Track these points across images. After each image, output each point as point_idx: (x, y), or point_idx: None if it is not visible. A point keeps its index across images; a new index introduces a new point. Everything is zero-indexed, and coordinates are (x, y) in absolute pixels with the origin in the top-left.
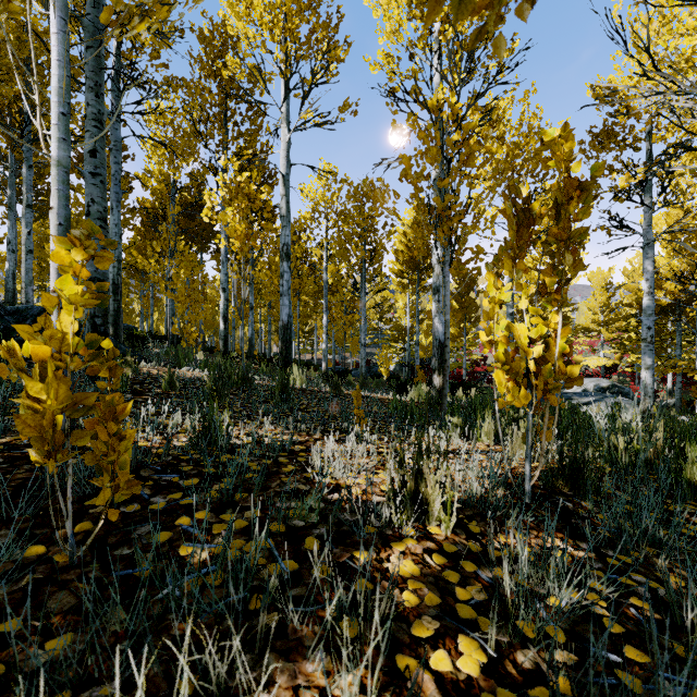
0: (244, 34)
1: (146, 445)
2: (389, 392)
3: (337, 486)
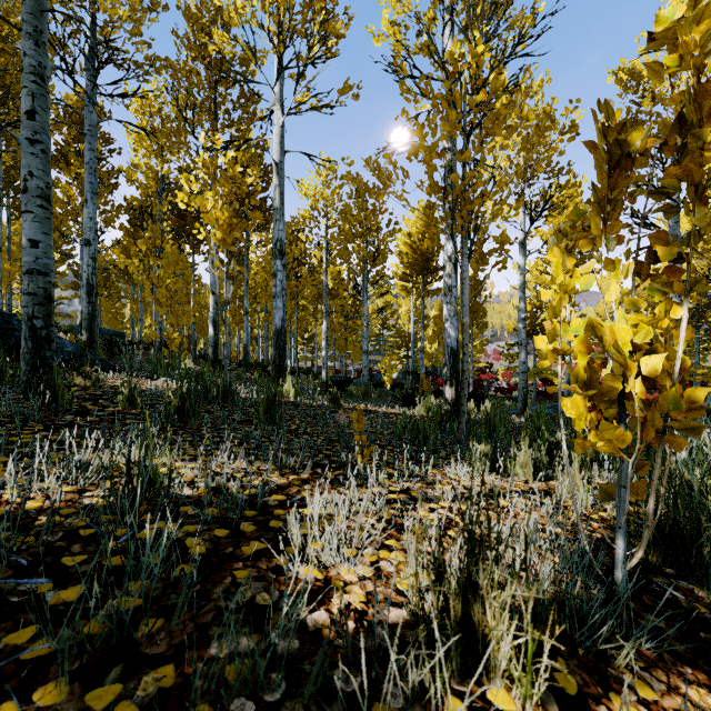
0: (232, 4)
1: (38, 507)
2: (394, 404)
3: (325, 585)
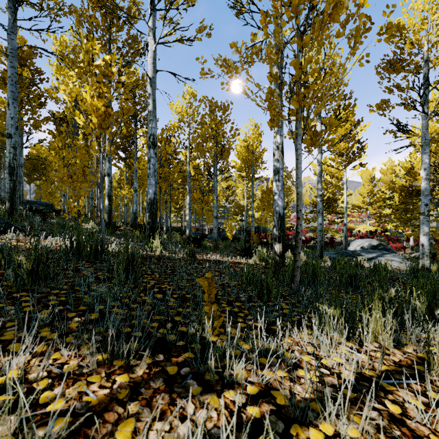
0: None
1: None
2: (235, 254)
3: None
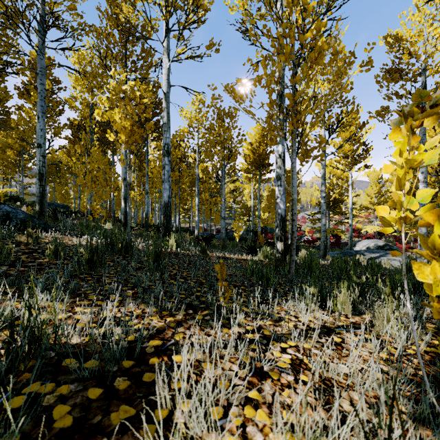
0: None
1: None
2: (242, 252)
3: None
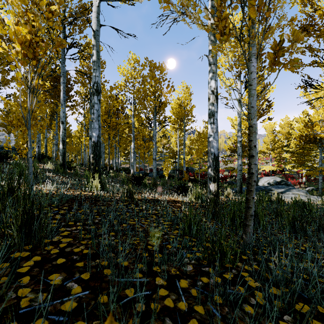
0: None
1: None
2: (172, 191)
3: None
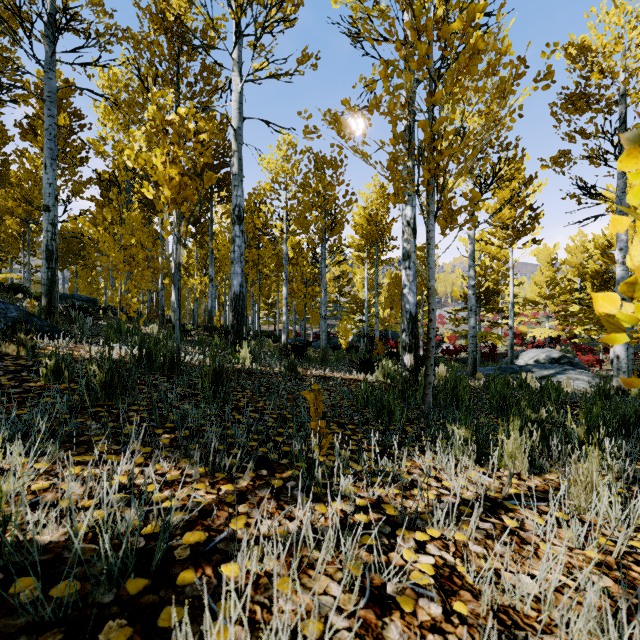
0: None
1: None
2: (351, 368)
3: None
